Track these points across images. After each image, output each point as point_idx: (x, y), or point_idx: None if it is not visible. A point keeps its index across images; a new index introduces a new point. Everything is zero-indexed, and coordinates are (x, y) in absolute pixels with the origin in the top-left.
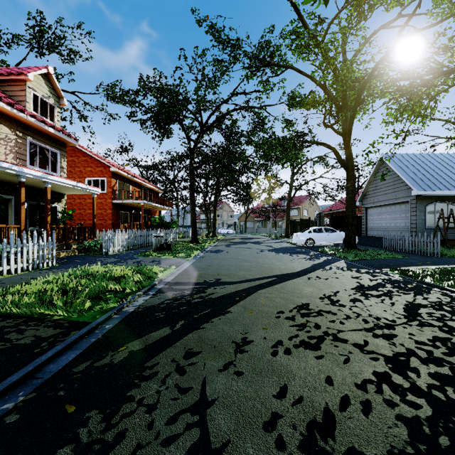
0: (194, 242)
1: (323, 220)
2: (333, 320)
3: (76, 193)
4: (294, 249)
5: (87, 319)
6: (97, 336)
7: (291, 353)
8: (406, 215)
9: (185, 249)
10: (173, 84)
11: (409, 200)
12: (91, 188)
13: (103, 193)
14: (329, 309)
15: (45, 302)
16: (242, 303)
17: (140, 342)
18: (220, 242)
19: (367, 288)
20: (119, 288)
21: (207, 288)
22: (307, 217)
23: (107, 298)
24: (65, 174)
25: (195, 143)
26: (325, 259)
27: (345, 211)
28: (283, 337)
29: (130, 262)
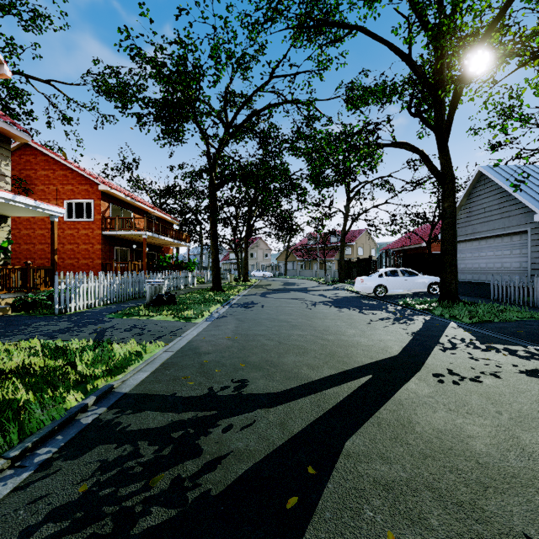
0: (216, 290)
1: (390, 259)
2: None
3: (24, 214)
4: (360, 300)
5: None
6: None
7: None
8: (521, 250)
9: (200, 302)
10: (177, 41)
11: (526, 230)
12: (45, 207)
13: (89, 221)
14: None
15: None
16: None
17: None
18: (252, 289)
19: None
20: None
21: (207, 430)
22: (362, 256)
23: None
24: (9, 185)
25: (218, 150)
26: (421, 320)
27: (415, 248)
28: None
29: (85, 332)
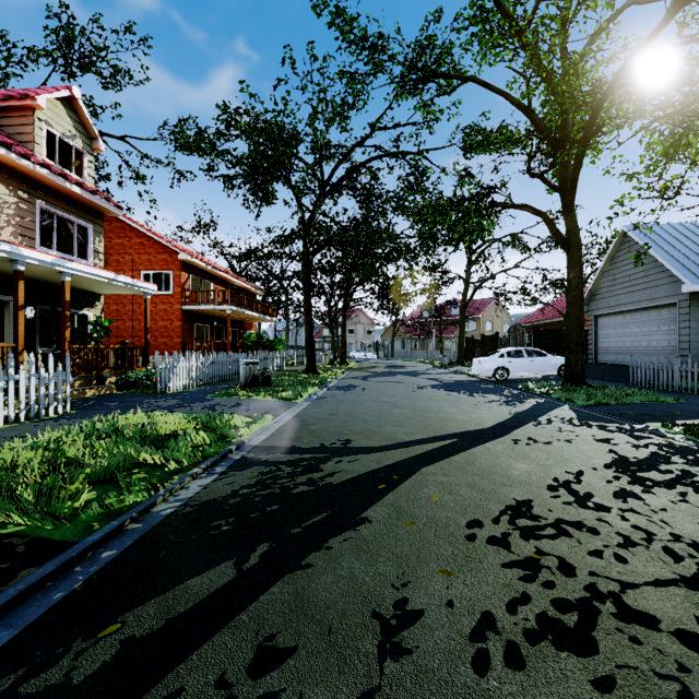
0: (310, 373)
1: (520, 336)
2: (596, 549)
3: (118, 292)
4: (476, 384)
5: (72, 534)
6: (71, 584)
7: (526, 664)
8: (670, 327)
9: (295, 385)
10: (274, 110)
11: (675, 302)
12: (141, 284)
13: (168, 295)
14: (578, 518)
15: (7, 490)
16: (391, 497)
17: (158, 608)
18: (351, 372)
19: (636, 466)
20: (161, 460)
21: (324, 462)
22: (491, 332)
23: (122, 487)
24: (102, 262)
25: (312, 212)
26: (533, 402)
27: (555, 322)
28: (493, 601)
29: (197, 407)
